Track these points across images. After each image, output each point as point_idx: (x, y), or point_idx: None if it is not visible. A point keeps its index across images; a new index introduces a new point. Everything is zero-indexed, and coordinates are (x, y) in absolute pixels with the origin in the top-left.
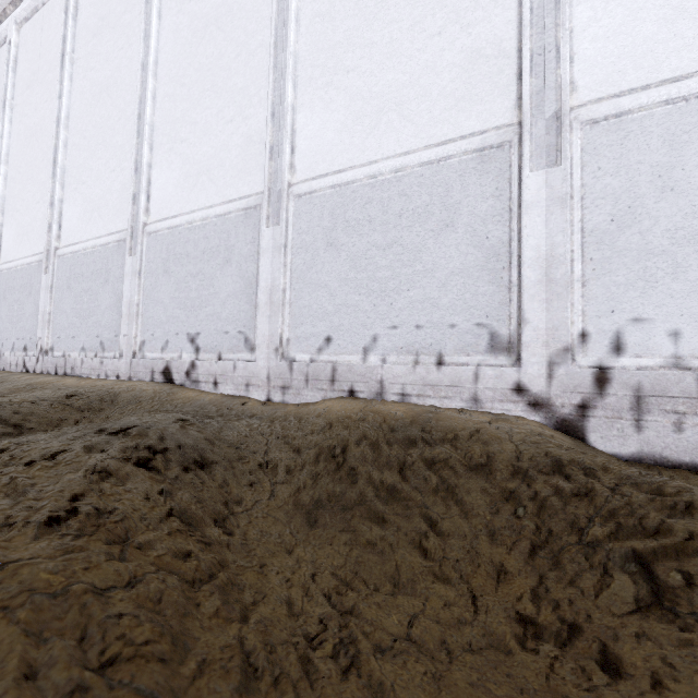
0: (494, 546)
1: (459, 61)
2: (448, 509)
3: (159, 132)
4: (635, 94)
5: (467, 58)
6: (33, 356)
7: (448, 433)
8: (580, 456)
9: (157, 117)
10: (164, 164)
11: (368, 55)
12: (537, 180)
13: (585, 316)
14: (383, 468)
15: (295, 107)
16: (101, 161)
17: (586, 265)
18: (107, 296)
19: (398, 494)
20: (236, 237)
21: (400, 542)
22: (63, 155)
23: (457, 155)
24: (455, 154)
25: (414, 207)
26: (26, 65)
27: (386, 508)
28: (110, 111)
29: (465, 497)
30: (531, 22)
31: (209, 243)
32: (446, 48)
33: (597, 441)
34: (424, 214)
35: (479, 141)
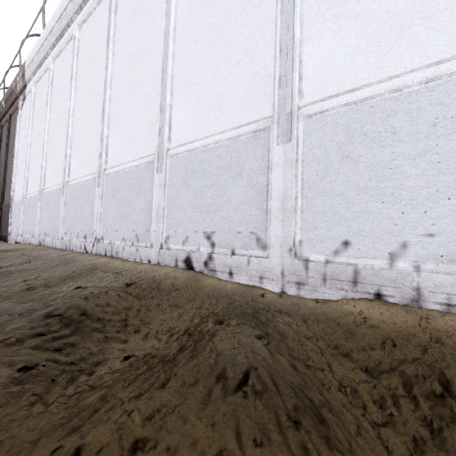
0: None
1: None
2: None
3: (177, 80)
4: None
5: None
6: (90, 242)
7: None
8: None
9: (176, 70)
10: (181, 103)
11: None
12: None
13: None
14: None
15: (300, 41)
16: (134, 107)
17: None
18: (140, 202)
19: None
20: (246, 155)
21: None
22: (108, 106)
23: None
24: None
25: (454, 115)
26: (84, 51)
27: None
28: (140, 71)
29: None
30: None
31: (222, 161)
32: None
33: None
34: None
35: None
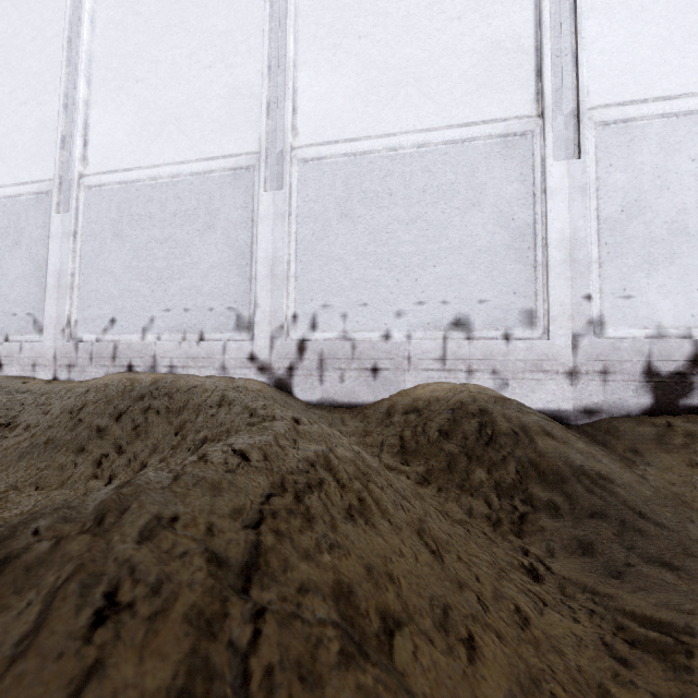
0: (152, 455)
1: (224, 94)
2: (138, 437)
3: None
4: (330, 145)
5: (229, 93)
6: None
7: (174, 389)
8: (237, 393)
9: None
10: None
11: (154, 70)
12: (268, 199)
13: (296, 303)
14: (105, 416)
15: (89, 103)
16: None
17: (298, 265)
18: None
19: (106, 432)
20: (26, 220)
21: (85, 461)
22: None
23: (218, 170)
24: (217, 169)
25: (186, 209)
26: None
27: (90, 442)
28: None
29: (153, 428)
30: (270, 76)
31: None
32: (215, 81)
33: (299, 393)
34: (193, 216)
35: (234, 162)
